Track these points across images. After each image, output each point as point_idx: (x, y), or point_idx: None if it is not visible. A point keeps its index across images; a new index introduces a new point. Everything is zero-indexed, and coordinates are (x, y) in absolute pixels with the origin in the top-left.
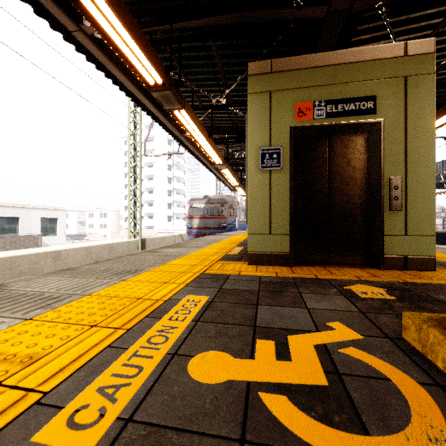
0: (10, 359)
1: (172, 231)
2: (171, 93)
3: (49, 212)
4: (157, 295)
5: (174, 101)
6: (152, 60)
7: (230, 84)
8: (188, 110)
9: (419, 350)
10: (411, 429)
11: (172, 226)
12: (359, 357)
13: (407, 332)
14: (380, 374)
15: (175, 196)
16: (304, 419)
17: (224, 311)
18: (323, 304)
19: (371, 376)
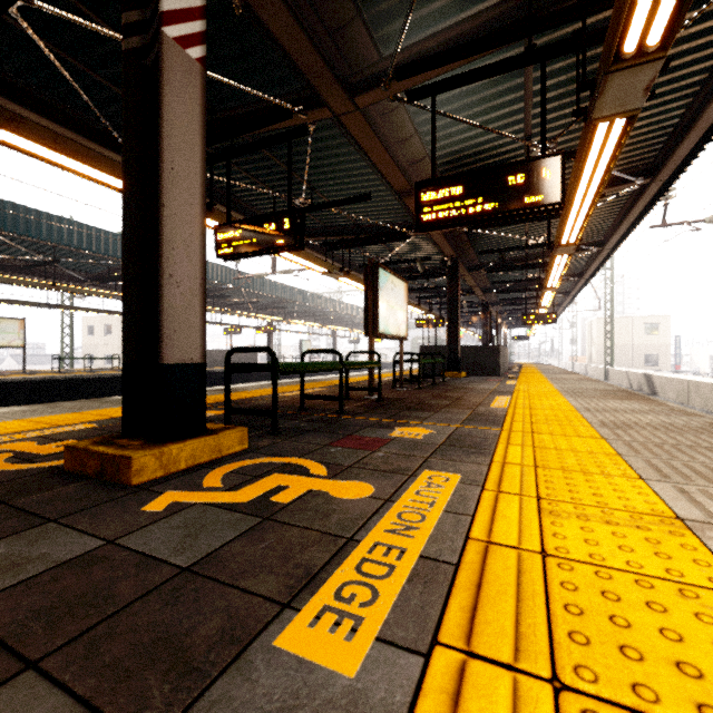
0: (575, 515)
1: None
2: None
3: None
4: (495, 707)
5: None
6: None
7: None
8: None
9: (162, 475)
10: (264, 462)
11: None
12: (216, 481)
13: (144, 472)
14: (227, 474)
15: None
16: (311, 467)
17: (285, 557)
18: (47, 549)
19: (237, 474)
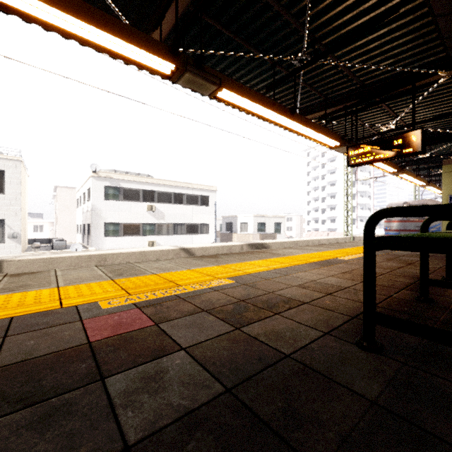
0: None
1: (357, 233)
2: (399, 173)
3: (277, 219)
4: None
5: (400, 174)
6: (395, 169)
7: (432, 145)
8: (406, 173)
9: None
10: None
11: (356, 229)
12: None
13: None
14: None
15: (359, 199)
16: None
17: None
18: None
19: None
